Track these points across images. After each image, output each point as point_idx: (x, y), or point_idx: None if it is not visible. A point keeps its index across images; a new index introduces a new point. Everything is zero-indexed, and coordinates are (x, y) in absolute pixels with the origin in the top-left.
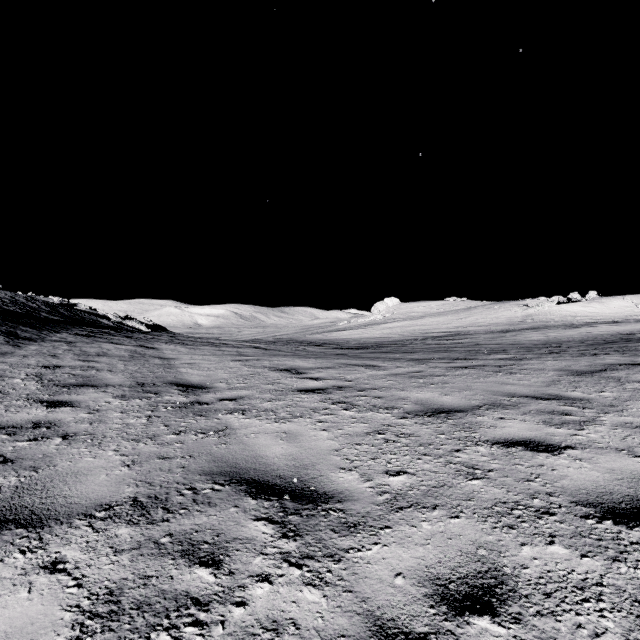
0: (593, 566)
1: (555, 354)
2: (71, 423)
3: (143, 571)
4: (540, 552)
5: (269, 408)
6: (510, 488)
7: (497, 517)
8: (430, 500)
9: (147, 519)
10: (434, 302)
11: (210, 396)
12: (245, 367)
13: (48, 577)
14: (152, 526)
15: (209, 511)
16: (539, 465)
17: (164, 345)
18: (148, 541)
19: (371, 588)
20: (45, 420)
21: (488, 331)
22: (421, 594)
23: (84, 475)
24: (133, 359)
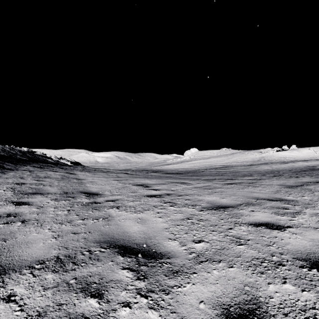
0: (309, 297)
1: (277, 177)
2: (27, 214)
3: (59, 301)
4: (279, 288)
5: (131, 205)
6: (260, 250)
7: (254, 267)
8: (217, 257)
9: (63, 269)
10: (215, 150)
11: (101, 199)
12: (120, 183)
13: (5, 305)
14: (66, 273)
15: (97, 264)
16: (274, 237)
17: (79, 172)
18: (63, 282)
19: (186, 310)
20: (13, 212)
21: (242, 165)
22: (214, 314)
23: (31, 243)
24: (63, 179)
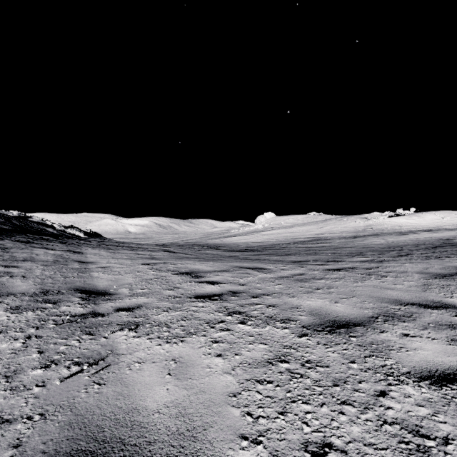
0: None
1: (405, 257)
2: None
3: None
4: None
5: (163, 321)
6: None
7: None
8: None
9: None
10: (300, 216)
11: (109, 305)
12: (151, 271)
13: None
14: None
15: None
16: None
17: (90, 249)
18: None
19: None
20: None
21: (341, 237)
22: None
23: None
24: (54, 263)
